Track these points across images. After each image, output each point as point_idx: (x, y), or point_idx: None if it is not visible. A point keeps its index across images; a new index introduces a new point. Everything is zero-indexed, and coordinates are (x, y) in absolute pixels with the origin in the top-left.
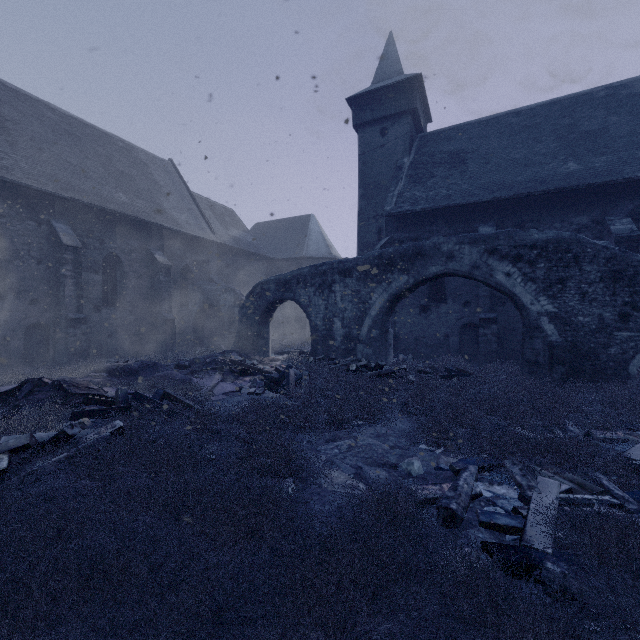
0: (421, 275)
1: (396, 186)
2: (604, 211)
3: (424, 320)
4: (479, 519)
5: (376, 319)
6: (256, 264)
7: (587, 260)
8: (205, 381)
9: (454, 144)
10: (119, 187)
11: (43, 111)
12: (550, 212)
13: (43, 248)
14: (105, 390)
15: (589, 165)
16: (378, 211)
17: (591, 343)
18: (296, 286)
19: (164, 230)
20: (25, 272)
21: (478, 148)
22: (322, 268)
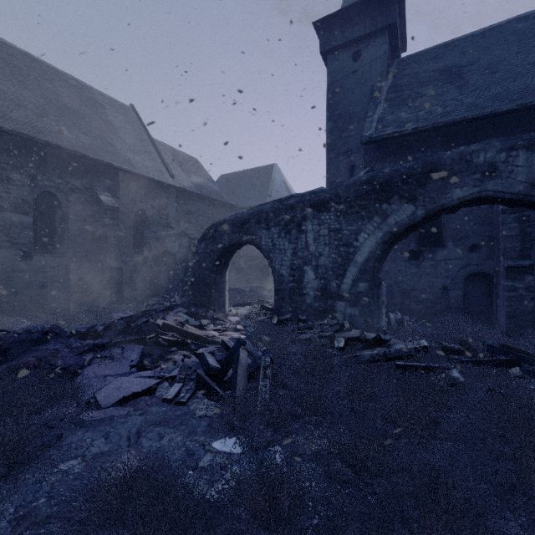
0: (437, 203)
1: (375, 110)
2: None
3: (414, 268)
4: None
5: (364, 267)
6: (219, 211)
7: None
8: (106, 367)
9: (443, 61)
10: (62, 121)
11: None
12: None
13: None
14: None
15: None
16: (350, 145)
17: None
18: (256, 226)
19: (114, 170)
20: None
21: (477, 59)
22: (289, 202)
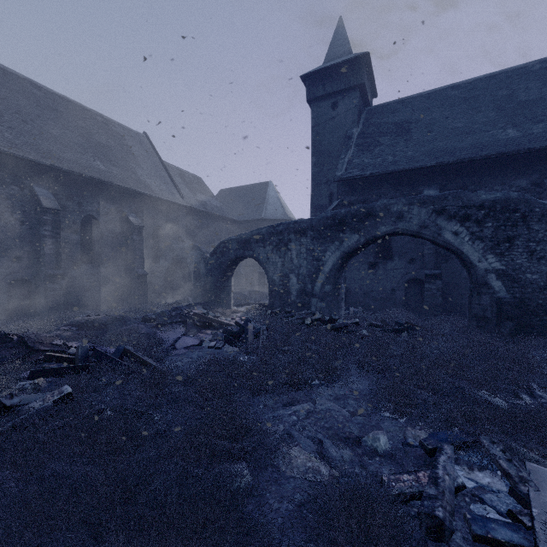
0: (372, 234)
1: (346, 154)
2: (543, 174)
3: (372, 275)
4: (472, 530)
5: (329, 275)
6: (220, 225)
7: (535, 219)
8: (169, 334)
9: (399, 115)
10: (97, 156)
11: (29, 88)
12: (491, 175)
13: (25, 210)
14: (69, 346)
15: (528, 131)
16: (329, 177)
17: (539, 299)
18: (255, 245)
19: (137, 195)
20: (8, 232)
21: (421, 118)
22: (279, 228)
